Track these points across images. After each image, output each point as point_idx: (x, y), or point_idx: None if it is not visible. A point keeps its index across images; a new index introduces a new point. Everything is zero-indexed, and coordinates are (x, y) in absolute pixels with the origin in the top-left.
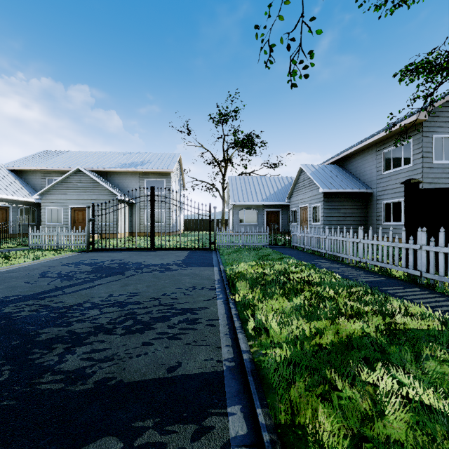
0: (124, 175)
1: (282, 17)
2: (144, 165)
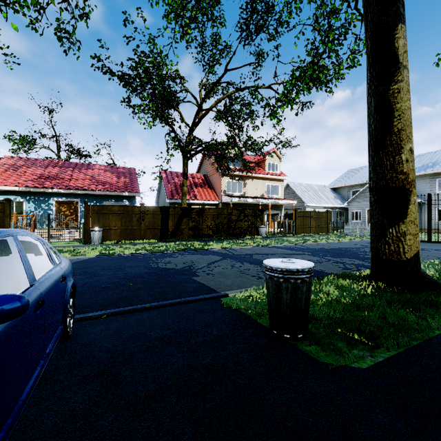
0: None
1: None
2: (435, 167)
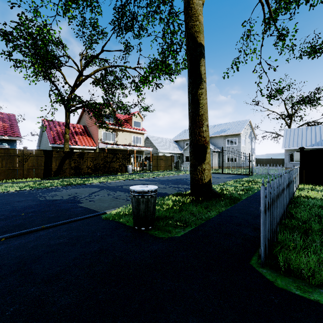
0: (216, 138)
1: (261, 82)
2: (226, 132)
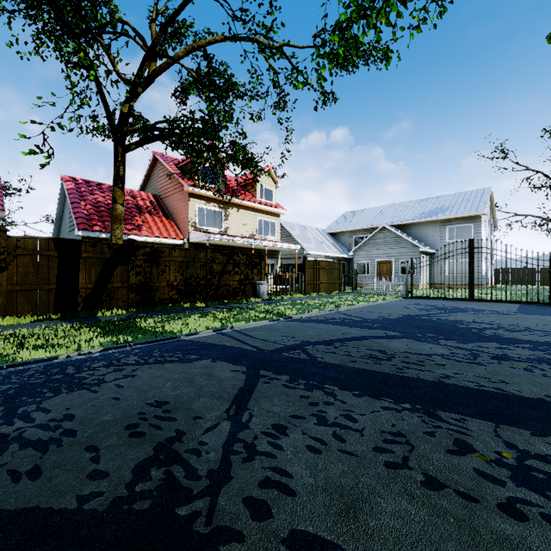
0: (422, 226)
1: None
2: (446, 212)
